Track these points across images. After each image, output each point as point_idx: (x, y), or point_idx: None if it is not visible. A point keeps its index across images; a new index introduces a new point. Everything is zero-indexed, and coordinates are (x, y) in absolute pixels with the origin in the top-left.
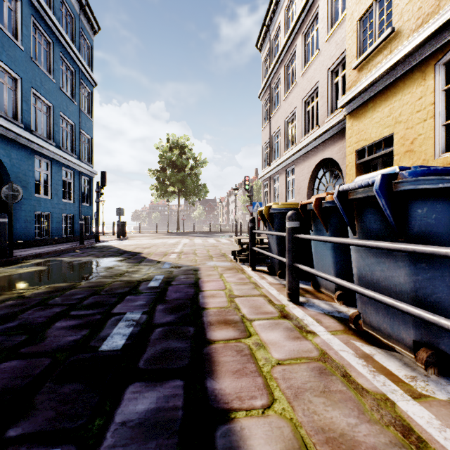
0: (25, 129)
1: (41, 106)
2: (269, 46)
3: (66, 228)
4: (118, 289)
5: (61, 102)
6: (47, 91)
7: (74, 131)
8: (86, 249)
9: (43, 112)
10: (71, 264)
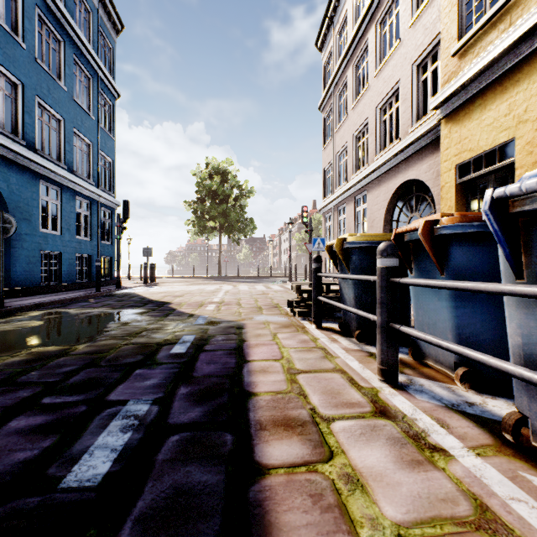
0: (28, 147)
1: (49, 120)
2: (332, 43)
3: (81, 272)
4: (127, 357)
5: (74, 115)
6: (56, 101)
7: (91, 152)
8: (102, 298)
9: (52, 128)
10: (75, 318)
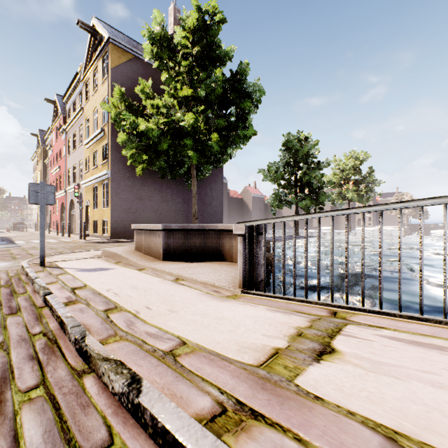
0: None
1: None
2: (34, 166)
3: None
4: None
5: None
6: None
7: None
8: None
9: None
10: None
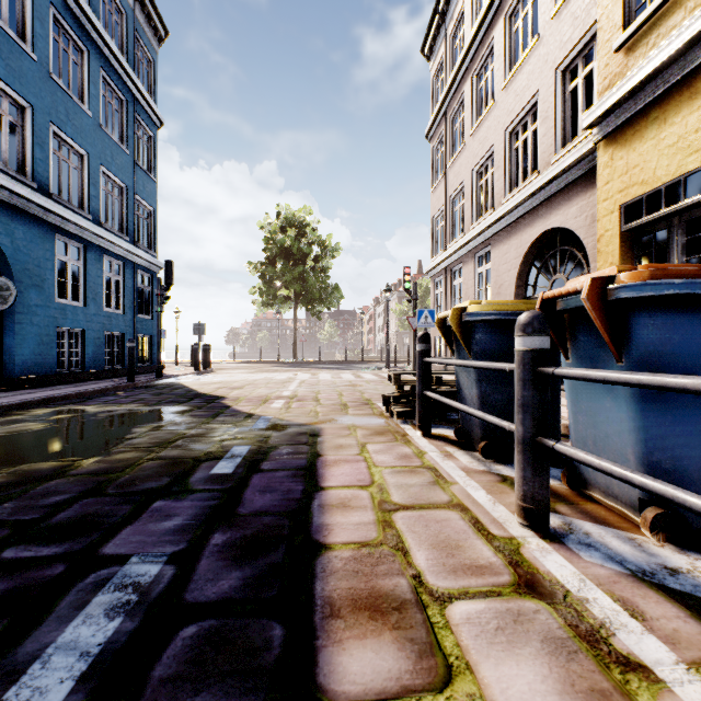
0: (39, 190)
1: (69, 155)
2: (445, 47)
3: (111, 355)
4: (147, 480)
5: (102, 149)
6: (78, 129)
7: (124, 197)
8: (135, 391)
9: (72, 165)
10: (92, 419)
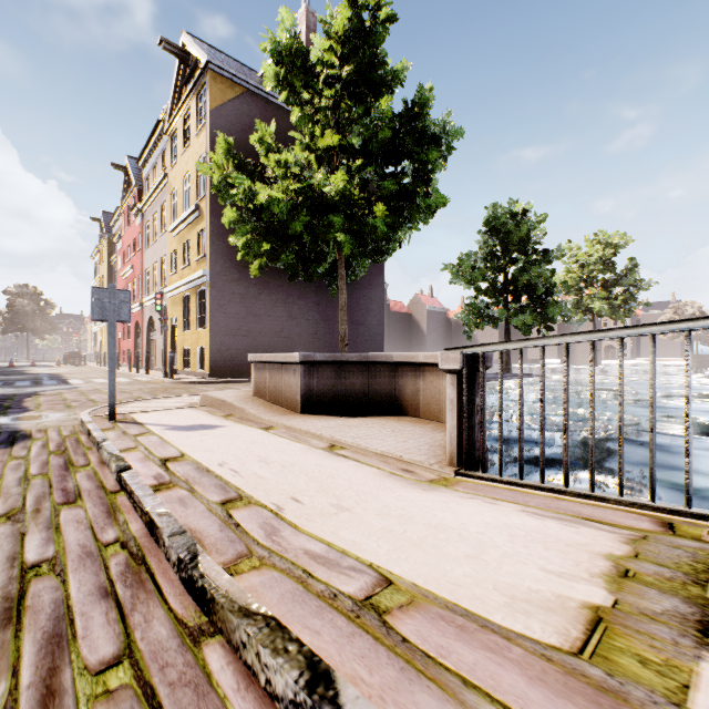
0: None
1: None
2: (96, 267)
3: None
4: None
5: None
6: None
7: None
8: None
9: None
10: None
